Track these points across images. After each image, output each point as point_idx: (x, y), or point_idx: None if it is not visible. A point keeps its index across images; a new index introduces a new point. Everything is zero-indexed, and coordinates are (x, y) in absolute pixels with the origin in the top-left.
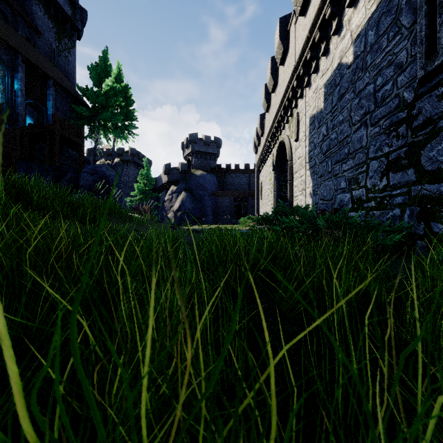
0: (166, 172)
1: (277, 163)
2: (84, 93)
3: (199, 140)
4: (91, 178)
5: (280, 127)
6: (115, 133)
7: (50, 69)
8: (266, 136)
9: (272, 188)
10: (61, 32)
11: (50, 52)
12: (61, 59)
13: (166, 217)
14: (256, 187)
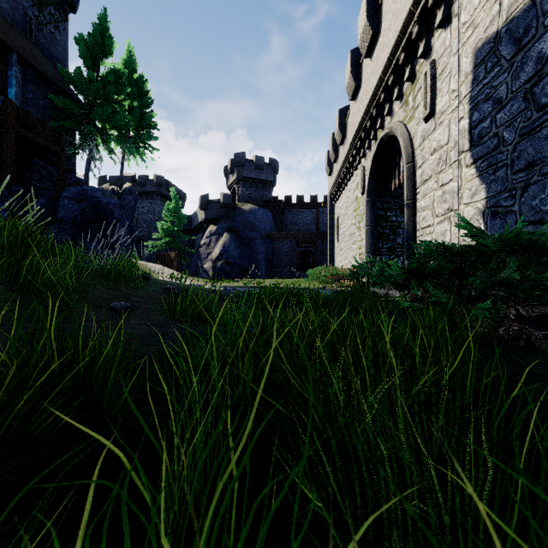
0: (202, 206)
1: (373, 179)
2: (70, 79)
3: (248, 162)
4: (75, 207)
5: (381, 114)
6: (122, 143)
7: (16, 40)
8: (350, 140)
9: (360, 222)
10: None
11: (25, 23)
12: (44, 36)
13: (201, 269)
14: (329, 225)
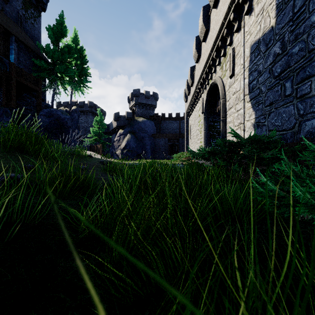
0: (115, 119)
1: (207, 105)
2: (43, 50)
3: (141, 94)
4: (47, 120)
5: (211, 72)
6: (71, 84)
7: (14, 29)
8: (196, 84)
9: (201, 128)
10: (28, 3)
11: (18, 18)
12: (28, 25)
13: (115, 154)
14: (186, 130)
